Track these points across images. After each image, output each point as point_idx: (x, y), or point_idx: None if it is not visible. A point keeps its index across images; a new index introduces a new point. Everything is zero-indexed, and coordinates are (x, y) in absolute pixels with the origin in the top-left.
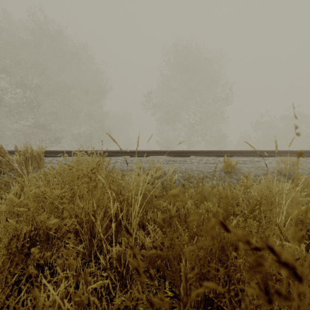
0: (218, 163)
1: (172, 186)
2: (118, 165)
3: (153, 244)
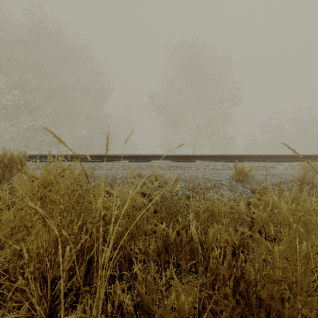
0: (227, 170)
1: (172, 200)
2: (112, 172)
3: (138, 300)
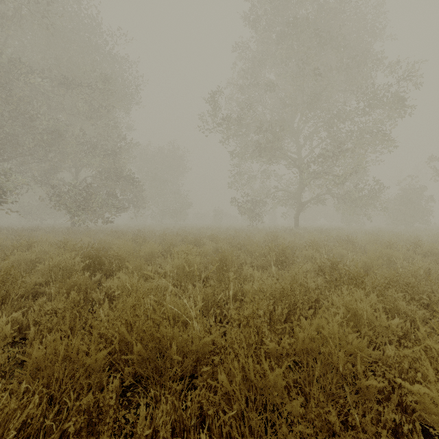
0: None
1: None
2: None
3: None
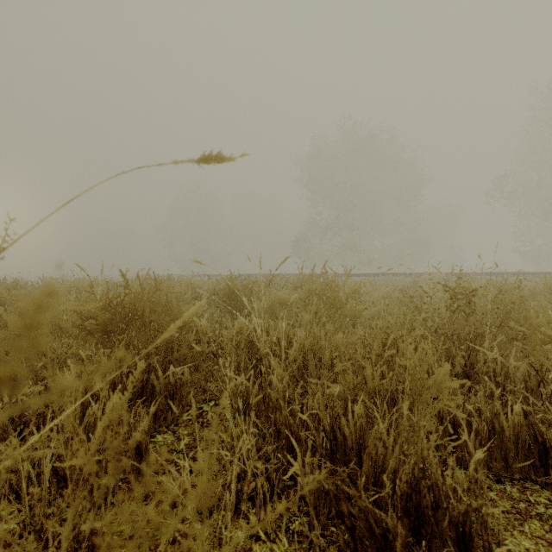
0: None
1: None
2: None
3: None
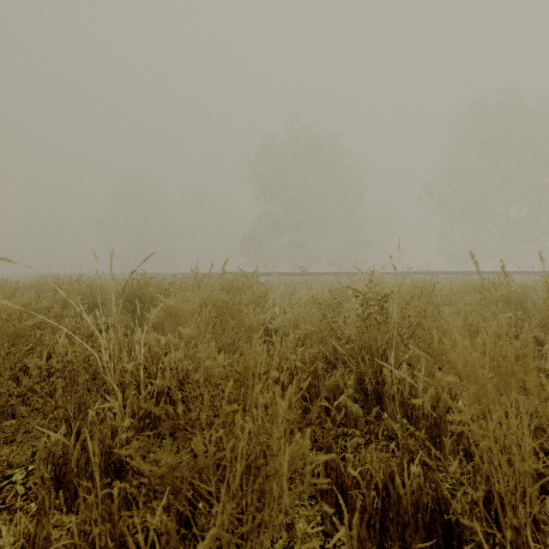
0: None
1: None
2: None
3: None
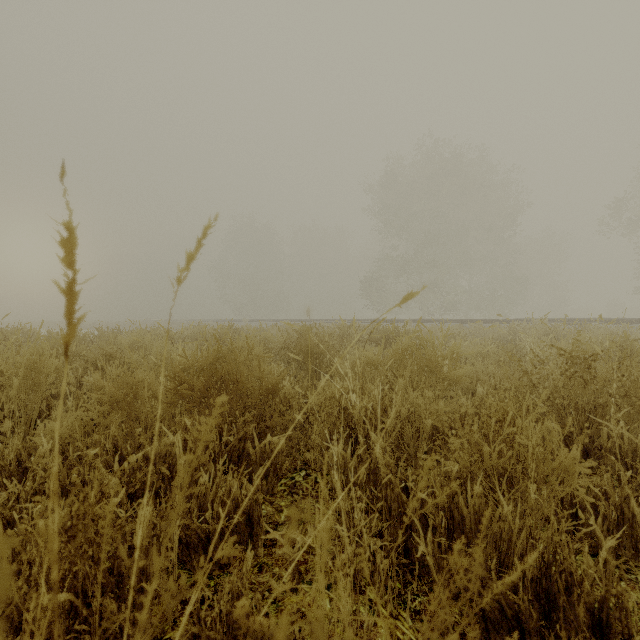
0: None
1: None
2: None
3: None
